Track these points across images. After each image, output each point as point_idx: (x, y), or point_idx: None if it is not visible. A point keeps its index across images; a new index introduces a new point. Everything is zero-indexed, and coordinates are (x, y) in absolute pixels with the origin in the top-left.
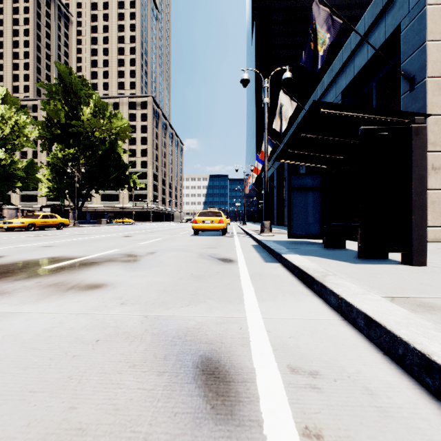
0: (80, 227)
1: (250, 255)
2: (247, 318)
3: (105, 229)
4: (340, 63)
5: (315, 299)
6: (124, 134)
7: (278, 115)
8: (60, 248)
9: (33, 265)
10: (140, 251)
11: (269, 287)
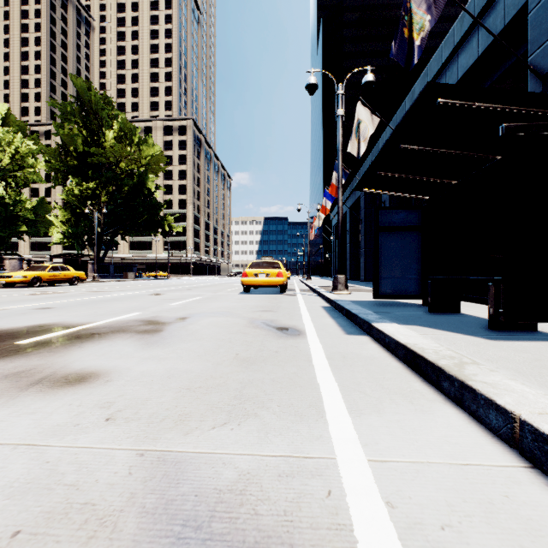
0: (101, 282)
1: (322, 323)
2: (337, 460)
3: (130, 285)
4: (438, 64)
5: (452, 410)
6: (156, 165)
7: (354, 134)
8: (59, 311)
9: (4, 338)
10: (168, 316)
11: (364, 382)
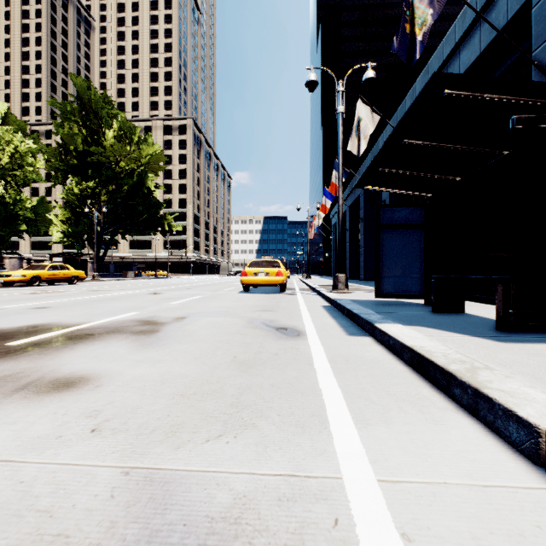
0: (101, 281)
1: (323, 323)
2: (343, 480)
3: (130, 284)
4: (439, 61)
5: (466, 420)
6: (156, 164)
7: (354, 132)
8: (55, 310)
9: None
10: (165, 316)
11: (369, 388)
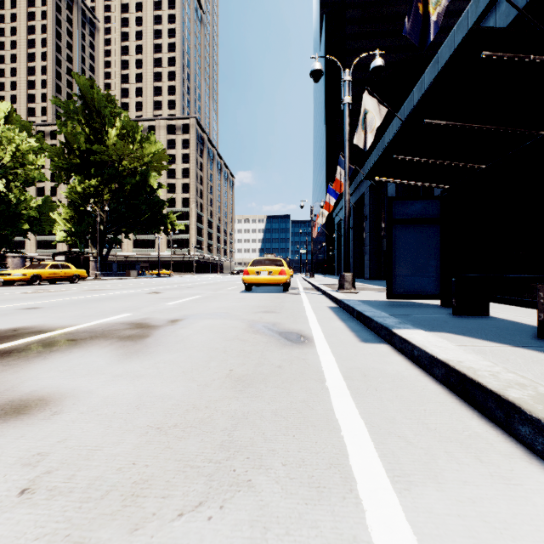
0: (103, 280)
1: (331, 327)
2: None
3: (131, 283)
4: (450, 50)
5: None
6: (159, 163)
7: (360, 126)
8: (45, 311)
9: None
10: (159, 318)
11: (399, 419)
